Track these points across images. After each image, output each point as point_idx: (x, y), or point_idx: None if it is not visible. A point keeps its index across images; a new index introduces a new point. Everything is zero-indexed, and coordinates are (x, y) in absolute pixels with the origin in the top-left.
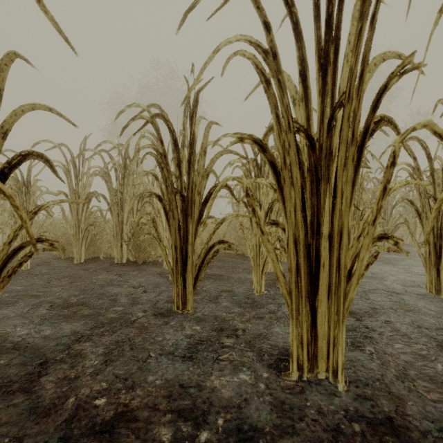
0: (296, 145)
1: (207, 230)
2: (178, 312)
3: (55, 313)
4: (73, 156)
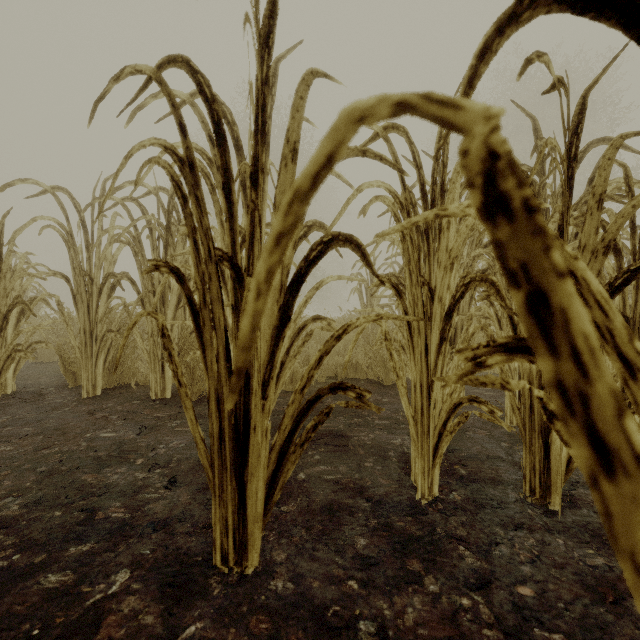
0: None
1: (316, 339)
2: (225, 572)
3: None
4: (80, 210)
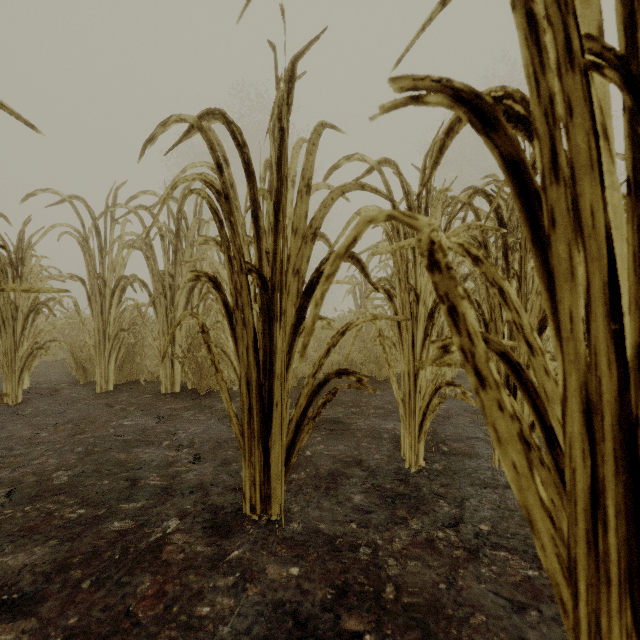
0: (592, 106)
1: (313, 338)
2: (254, 519)
3: (7, 514)
4: (95, 217)
